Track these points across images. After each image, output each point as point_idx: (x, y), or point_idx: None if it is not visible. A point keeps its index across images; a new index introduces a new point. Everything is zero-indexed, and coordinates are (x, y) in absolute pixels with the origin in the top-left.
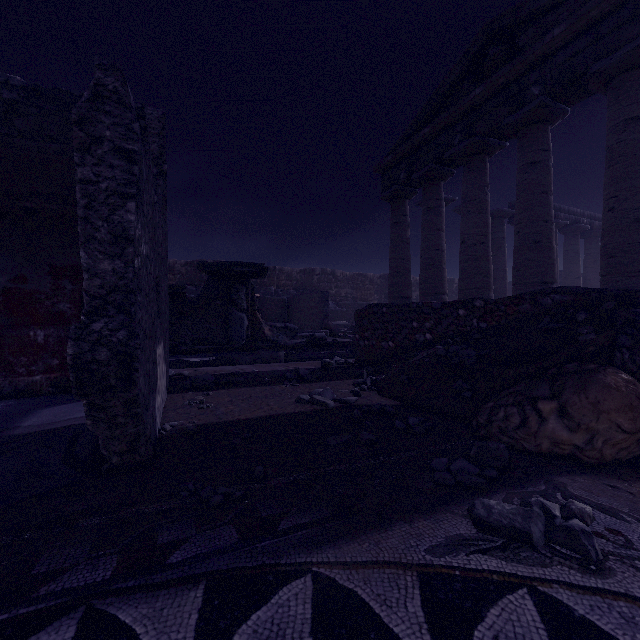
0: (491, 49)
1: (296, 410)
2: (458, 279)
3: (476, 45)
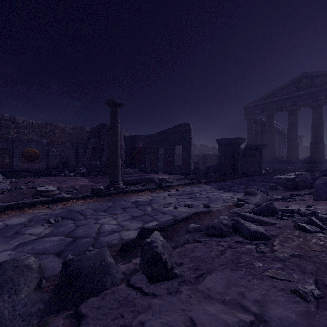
0: (304, 80)
1: None
2: (287, 150)
3: (299, 77)
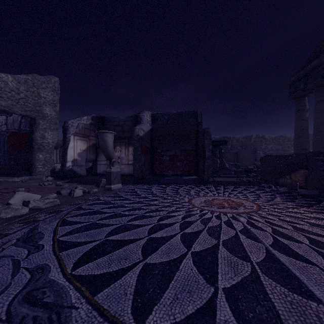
0: None
1: (235, 181)
2: None
3: None
